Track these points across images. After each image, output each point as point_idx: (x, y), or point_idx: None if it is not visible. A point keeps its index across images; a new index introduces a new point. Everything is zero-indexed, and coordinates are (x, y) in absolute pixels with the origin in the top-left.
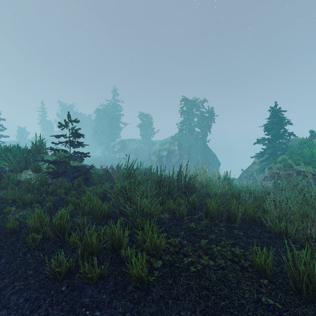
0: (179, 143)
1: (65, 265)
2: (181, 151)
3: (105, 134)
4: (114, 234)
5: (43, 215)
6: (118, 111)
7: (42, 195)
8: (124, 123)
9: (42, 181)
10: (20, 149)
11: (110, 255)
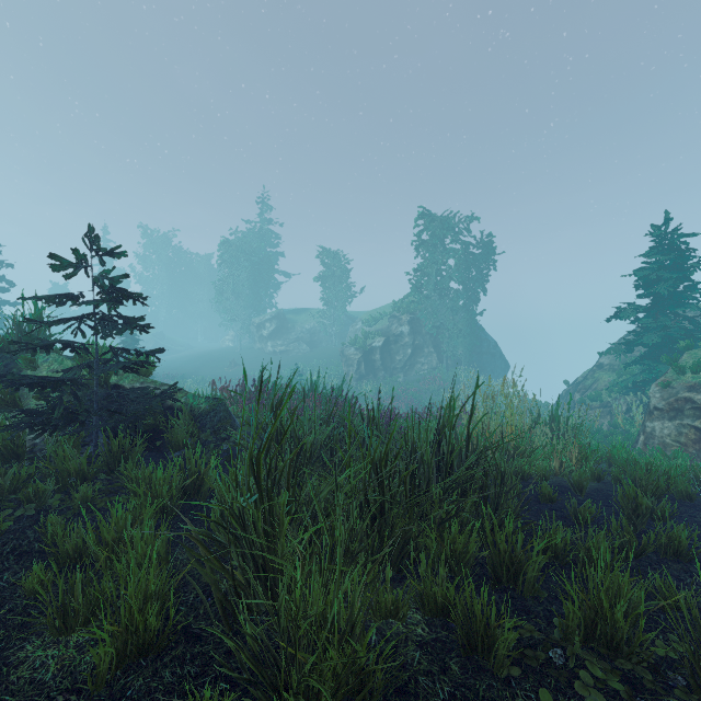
0: (413, 319)
1: None
2: (418, 338)
3: (243, 297)
4: None
5: None
6: (272, 245)
7: None
8: (284, 273)
9: None
10: None
11: None
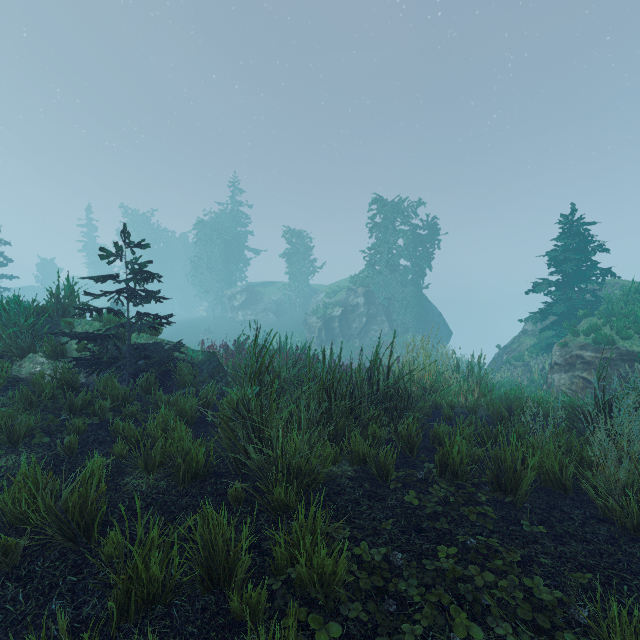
0: (368, 292)
1: (78, 636)
2: (372, 308)
3: (216, 271)
4: (214, 537)
5: (41, 477)
6: (242, 225)
7: (61, 414)
8: (253, 250)
9: (63, 381)
10: (22, 308)
11: (203, 597)
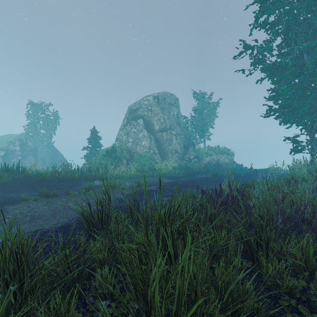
0: (22, 144)
1: None
2: (25, 152)
3: None
4: None
5: None
6: None
7: None
8: None
9: None
10: None
11: None
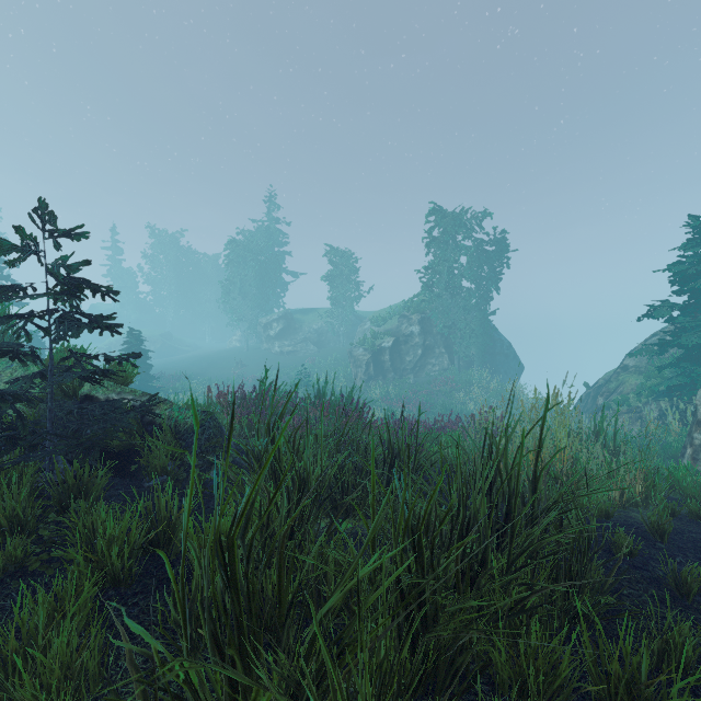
0: (424, 319)
1: None
2: (429, 338)
3: (250, 297)
4: None
5: None
6: (279, 245)
7: None
8: (292, 273)
9: None
10: None
11: None
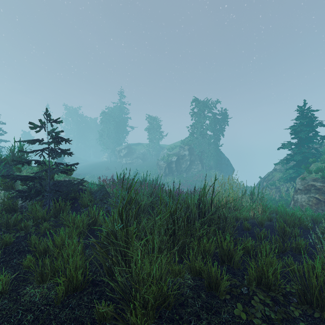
0: (190, 148)
1: None
2: (192, 157)
3: (111, 138)
4: None
5: None
6: (125, 114)
7: (1, 229)
8: (131, 127)
9: (6, 206)
10: None
11: None
